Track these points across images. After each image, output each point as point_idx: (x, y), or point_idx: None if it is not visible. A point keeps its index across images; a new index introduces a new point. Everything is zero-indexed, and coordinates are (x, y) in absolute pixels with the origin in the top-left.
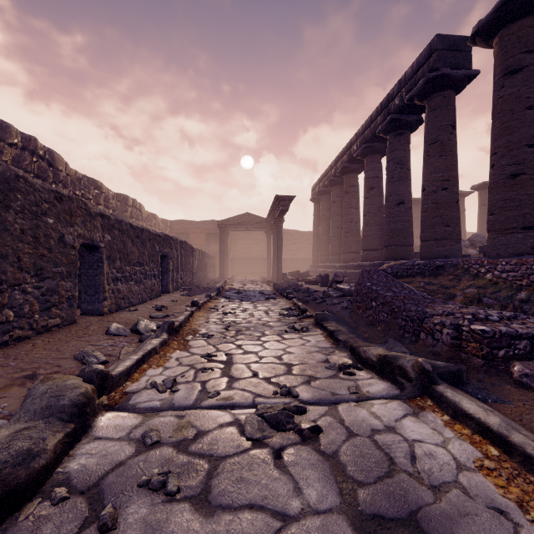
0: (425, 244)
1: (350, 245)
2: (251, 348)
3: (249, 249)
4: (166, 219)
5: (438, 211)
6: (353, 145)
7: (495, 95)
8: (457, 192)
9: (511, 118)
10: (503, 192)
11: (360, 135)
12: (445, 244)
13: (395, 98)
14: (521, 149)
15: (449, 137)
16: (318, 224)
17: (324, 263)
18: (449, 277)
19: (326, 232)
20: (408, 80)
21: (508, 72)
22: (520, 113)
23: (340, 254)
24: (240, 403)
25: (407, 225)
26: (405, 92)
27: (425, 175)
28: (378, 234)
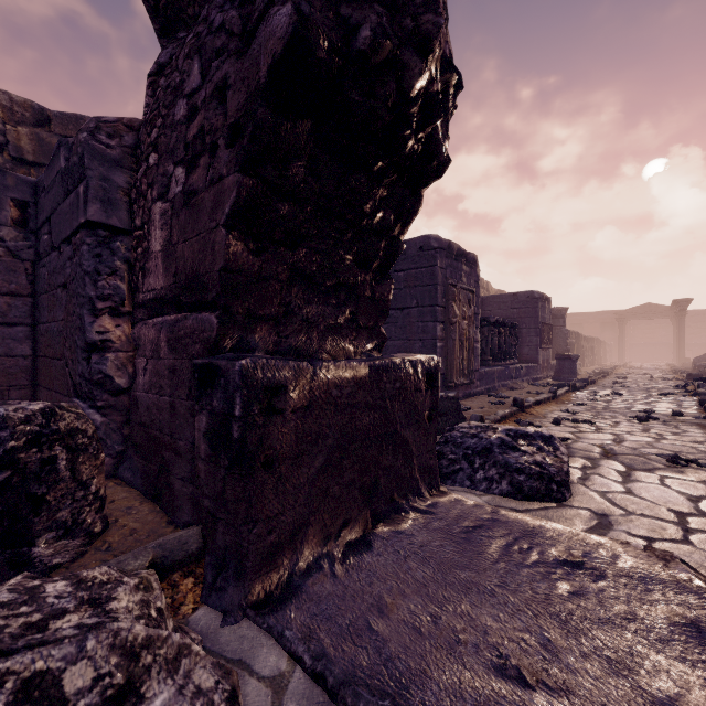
0: None
1: None
2: (642, 373)
3: (652, 333)
4: None
5: None
6: None
7: None
8: None
9: None
10: None
11: None
12: None
13: None
14: None
15: None
16: None
17: None
18: None
19: None
20: None
21: None
22: None
23: None
24: (638, 374)
25: None
26: None
27: None
28: None
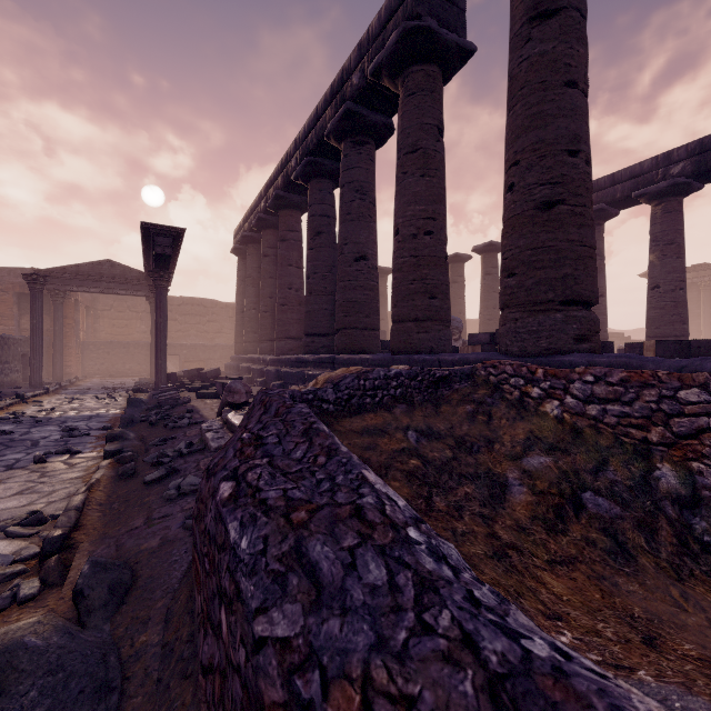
0: (399, 326)
1: (289, 326)
2: None
3: (127, 327)
4: None
5: (419, 270)
6: (291, 160)
7: (515, 57)
8: (446, 242)
9: (544, 97)
10: (531, 233)
11: (300, 142)
12: (431, 328)
13: (353, 73)
14: (560, 157)
15: (435, 145)
16: (244, 290)
17: (251, 354)
18: (465, 408)
19: (255, 304)
20: (373, 41)
21: (537, 13)
22: (557, 91)
23: (274, 339)
24: None
25: (371, 296)
26: (369, 61)
27: (400, 207)
28: (329, 310)
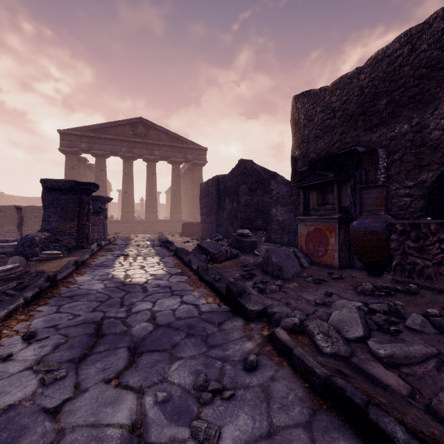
0: None
1: None
2: None
3: None
4: (22, 197)
5: None
6: None
7: None
8: None
9: None
10: None
11: None
12: None
13: None
14: None
15: None
16: None
17: None
18: None
19: None
20: None
21: None
22: None
23: None
24: None
25: None
26: None
27: None
28: None
